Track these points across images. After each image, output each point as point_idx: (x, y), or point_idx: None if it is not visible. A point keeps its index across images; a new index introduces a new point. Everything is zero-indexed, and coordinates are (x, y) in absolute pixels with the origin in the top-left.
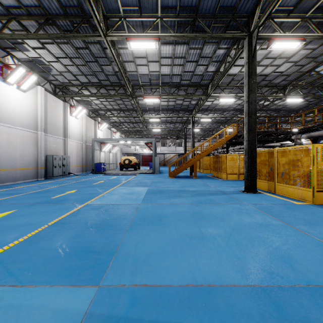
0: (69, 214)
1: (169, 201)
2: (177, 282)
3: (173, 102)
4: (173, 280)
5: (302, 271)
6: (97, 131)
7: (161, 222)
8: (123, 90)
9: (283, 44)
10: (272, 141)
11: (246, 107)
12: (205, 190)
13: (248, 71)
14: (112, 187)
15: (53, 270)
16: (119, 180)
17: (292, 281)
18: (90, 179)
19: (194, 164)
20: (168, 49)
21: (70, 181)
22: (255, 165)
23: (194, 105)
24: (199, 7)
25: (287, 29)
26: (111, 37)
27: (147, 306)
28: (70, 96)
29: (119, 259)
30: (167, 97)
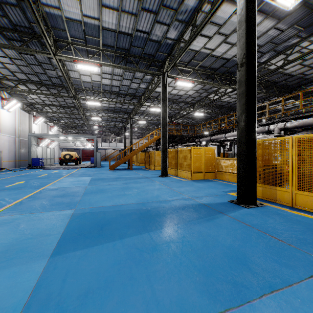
0: (35, 193)
1: (108, 183)
2: (109, 205)
3: (114, 105)
4: (108, 205)
5: (160, 198)
6: (32, 125)
7: (103, 192)
8: (65, 90)
9: (183, 83)
10: (186, 142)
11: (161, 121)
12: (135, 176)
13: (162, 98)
14: (59, 178)
15: (47, 209)
16: (62, 173)
17: (154, 200)
18: (31, 174)
19: (130, 158)
20: (108, 68)
21: (9, 175)
22: (166, 159)
23: (132, 109)
24: (130, 50)
25: (187, 72)
26: (60, 56)
27: (97, 210)
28: (5, 90)
29: (81, 203)
30: (107, 102)
